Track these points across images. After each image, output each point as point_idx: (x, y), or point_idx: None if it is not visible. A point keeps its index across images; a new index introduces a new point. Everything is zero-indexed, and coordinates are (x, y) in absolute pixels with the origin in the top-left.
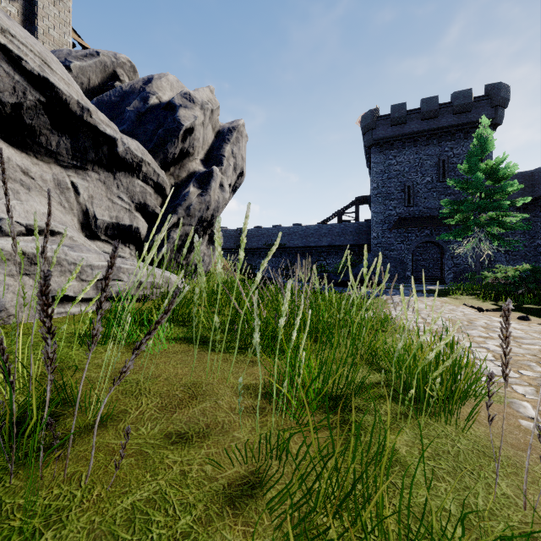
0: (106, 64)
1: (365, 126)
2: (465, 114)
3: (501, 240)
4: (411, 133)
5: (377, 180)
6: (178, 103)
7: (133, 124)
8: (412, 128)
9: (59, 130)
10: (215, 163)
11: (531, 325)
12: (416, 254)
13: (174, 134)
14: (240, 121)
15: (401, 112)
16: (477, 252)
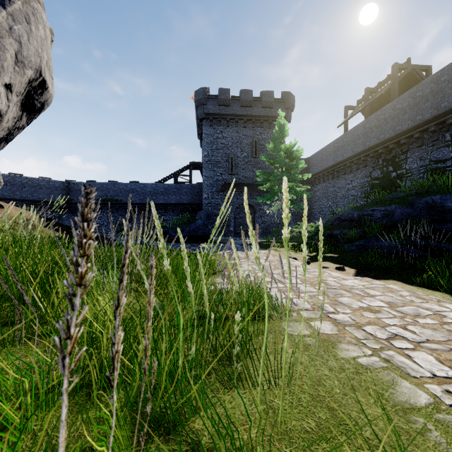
0: None
1: (198, 100)
2: (269, 109)
3: (296, 204)
4: (233, 115)
5: (208, 149)
6: None
7: None
8: (235, 111)
9: None
10: None
11: (367, 279)
12: (235, 213)
13: None
14: None
15: (226, 96)
16: (281, 212)
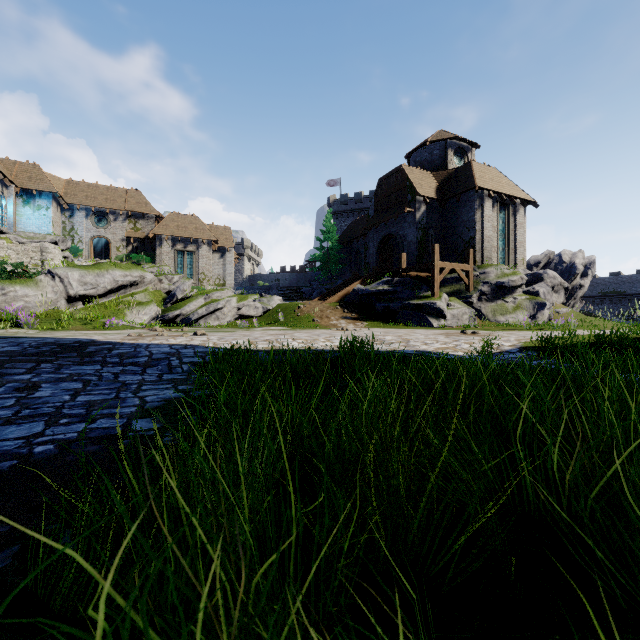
0: (548, 256)
1: None
2: None
3: None
4: None
5: None
6: (575, 266)
7: (561, 274)
8: None
9: (559, 288)
10: (584, 277)
11: None
12: None
13: (574, 276)
14: (594, 258)
15: None
16: None
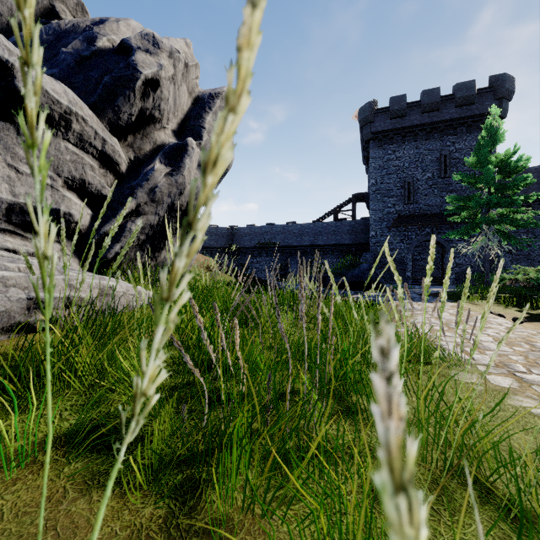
0: None
1: (363, 119)
2: (468, 107)
3: (512, 238)
4: (411, 127)
5: (375, 176)
6: (136, 44)
7: (70, 70)
8: (413, 122)
9: None
10: (192, 136)
11: None
12: (414, 253)
13: (128, 85)
14: (225, 87)
15: (400, 105)
16: (485, 251)
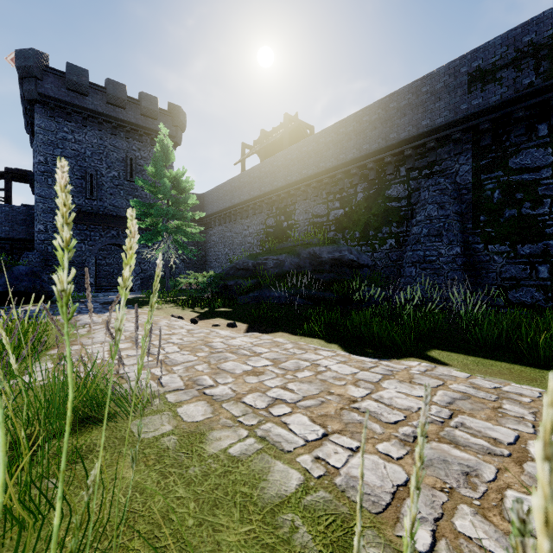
0: None
1: (24, 67)
2: (152, 120)
3: (186, 248)
4: (94, 112)
5: (45, 152)
6: None
7: None
8: (97, 107)
9: None
10: None
11: (256, 335)
12: (99, 257)
13: None
14: None
15: (81, 79)
16: (166, 258)
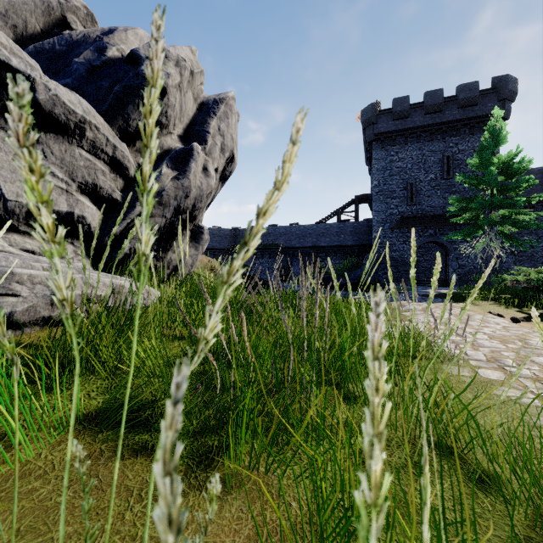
0: (50, 5)
1: (366, 120)
2: (470, 108)
3: (514, 240)
4: (414, 128)
5: (378, 177)
6: (144, 54)
7: (82, 79)
8: (415, 123)
9: None
10: (198, 141)
11: None
12: (417, 254)
13: (137, 94)
14: (229, 93)
15: (403, 106)
16: (487, 252)
